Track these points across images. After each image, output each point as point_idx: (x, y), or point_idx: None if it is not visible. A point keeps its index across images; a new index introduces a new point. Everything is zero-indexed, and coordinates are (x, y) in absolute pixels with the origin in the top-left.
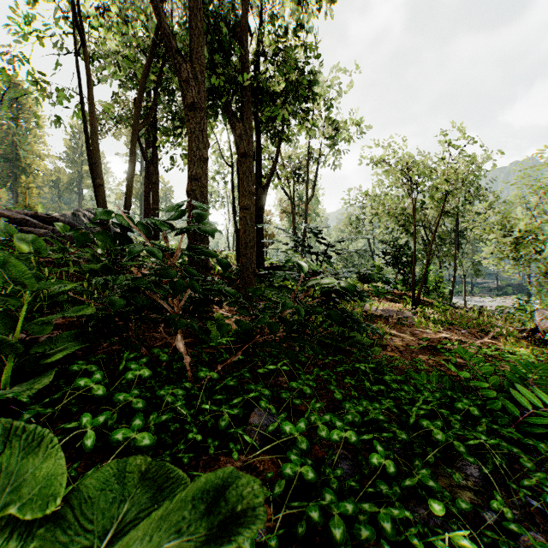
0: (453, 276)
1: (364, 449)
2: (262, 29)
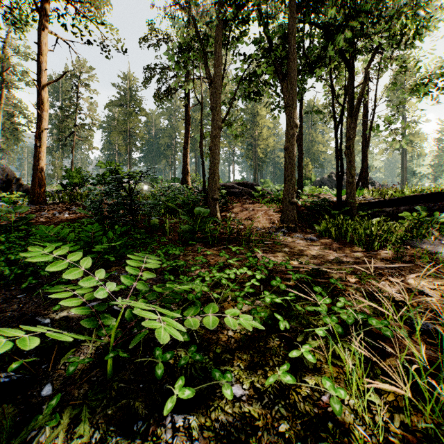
0: None
1: None
2: None
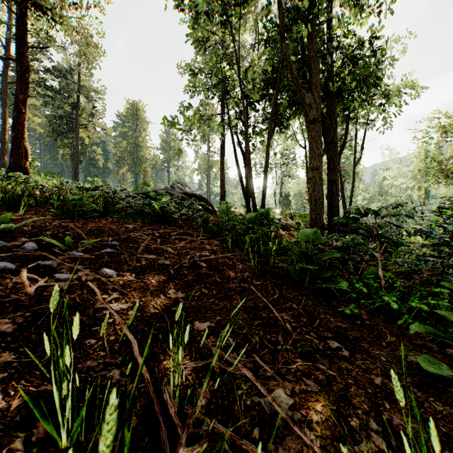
0: None
1: None
2: (339, 42)
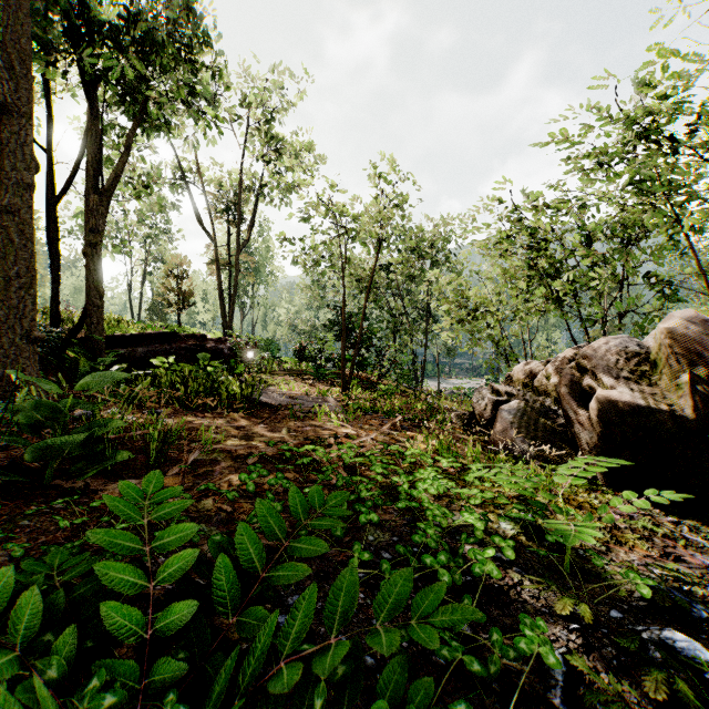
0: (424, 355)
1: None
2: None
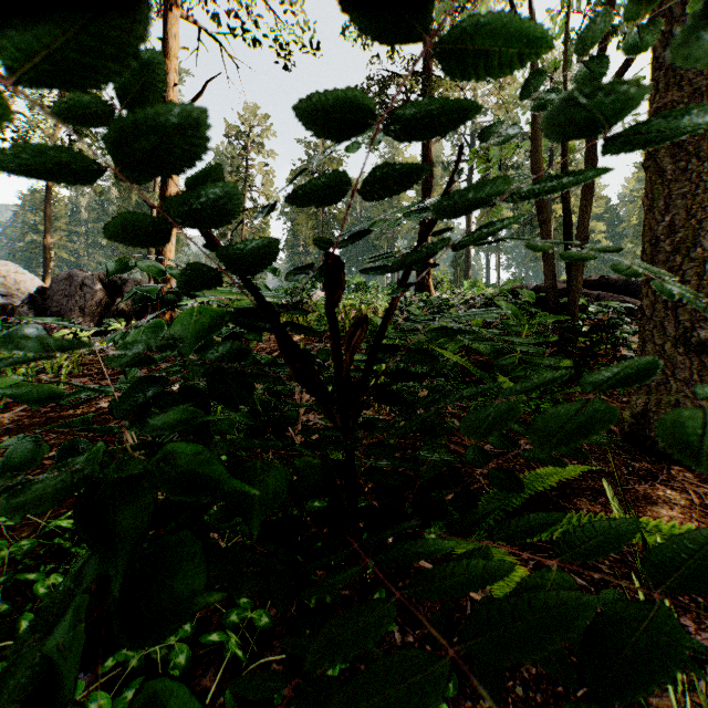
0: None
1: None
2: None
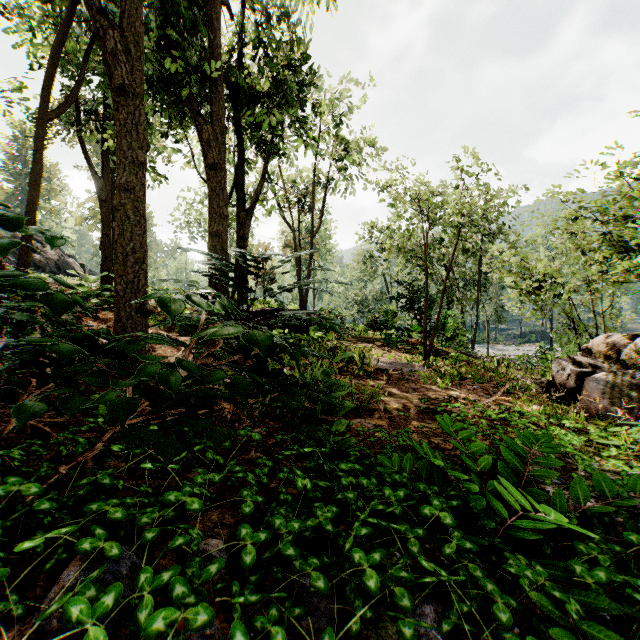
0: (475, 323)
1: (265, 604)
2: (242, 11)
